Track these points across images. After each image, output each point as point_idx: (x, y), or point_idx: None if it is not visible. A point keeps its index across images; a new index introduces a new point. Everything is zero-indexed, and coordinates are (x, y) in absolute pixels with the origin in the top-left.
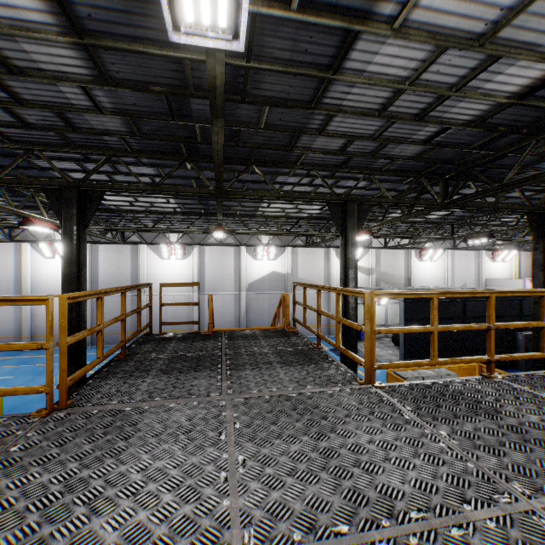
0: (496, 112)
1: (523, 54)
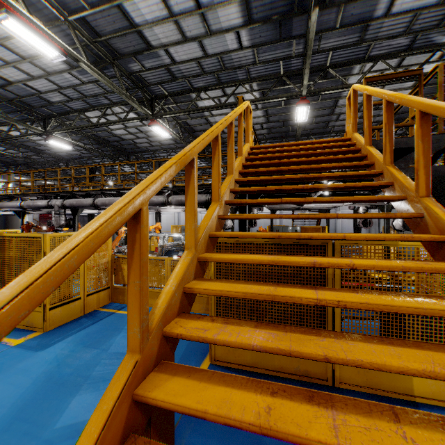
0: None
1: (397, 90)
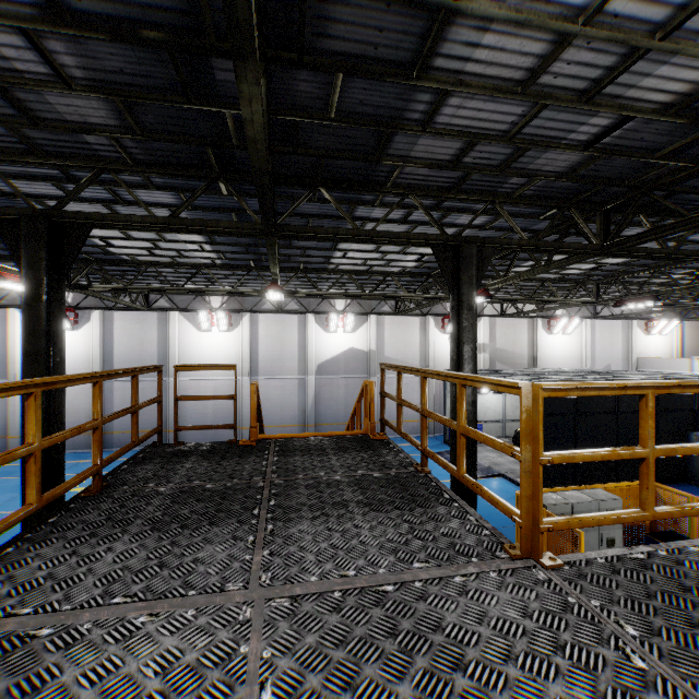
0: None
1: None
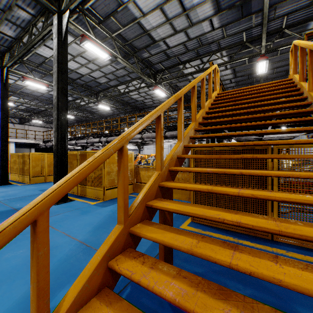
0: None
1: None
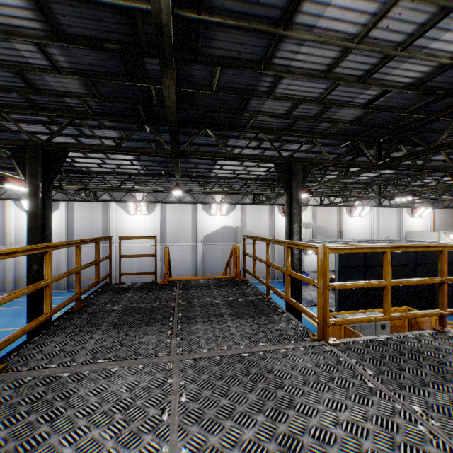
0: (436, 74)
1: None
